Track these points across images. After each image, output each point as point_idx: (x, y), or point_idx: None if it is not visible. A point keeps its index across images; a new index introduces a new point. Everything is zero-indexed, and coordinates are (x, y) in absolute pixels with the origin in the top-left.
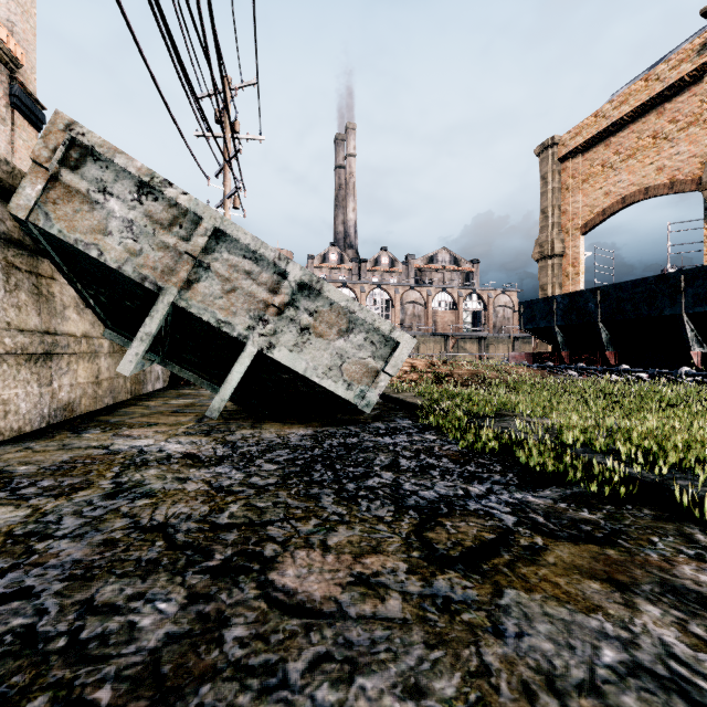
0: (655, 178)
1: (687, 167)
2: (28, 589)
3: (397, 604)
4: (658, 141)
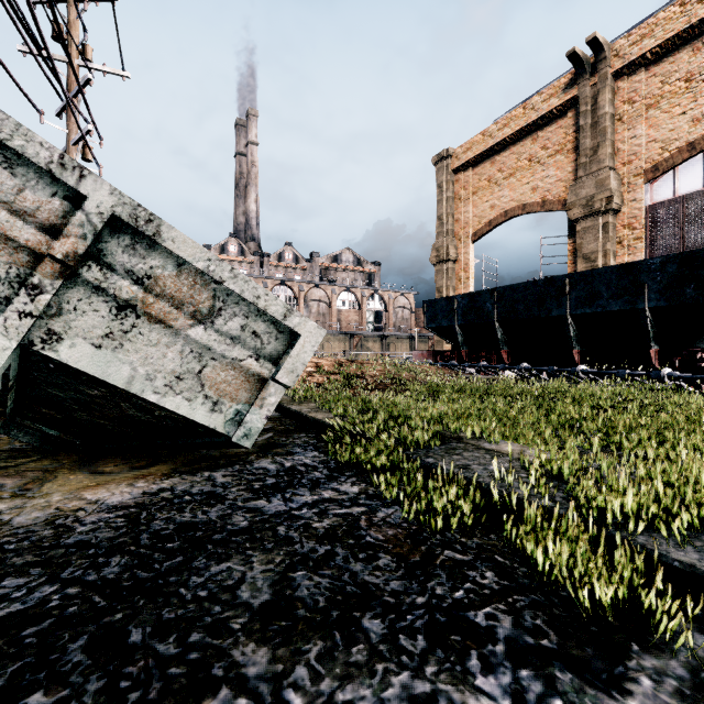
0: (531, 196)
1: (555, 189)
2: None
3: None
4: (533, 164)
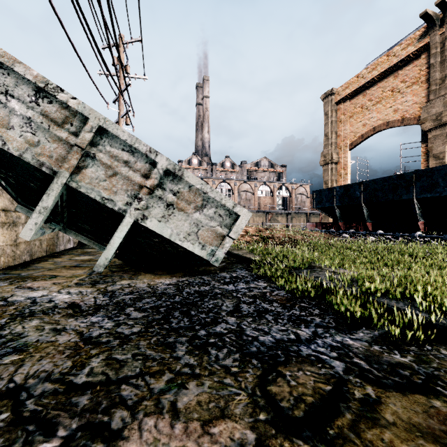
0: (393, 116)
1: (411, 110)
2: None
3: None
4: (395, 94)
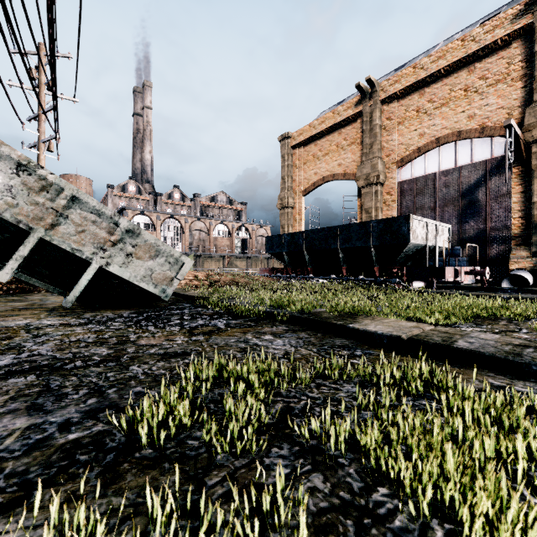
0: (338, 169)
1: (351, 166)
2: (39, 354)
3: (180, 341)
4: (339, 149)
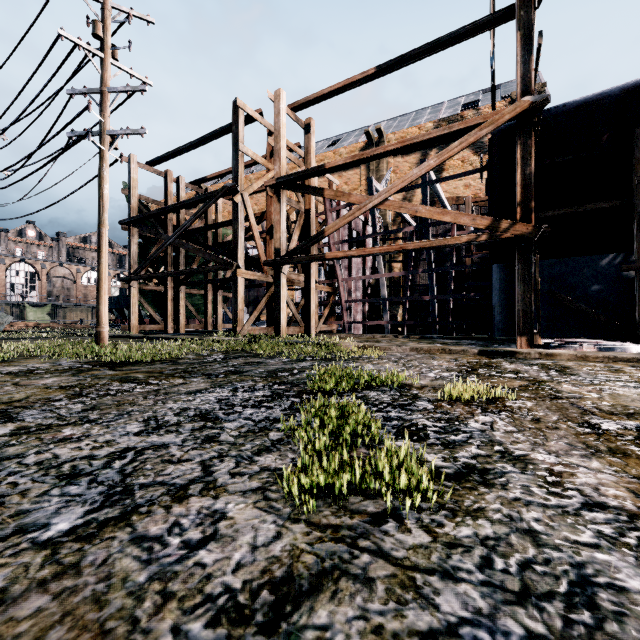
0: None
1: None
2: None
3: None
4: None
